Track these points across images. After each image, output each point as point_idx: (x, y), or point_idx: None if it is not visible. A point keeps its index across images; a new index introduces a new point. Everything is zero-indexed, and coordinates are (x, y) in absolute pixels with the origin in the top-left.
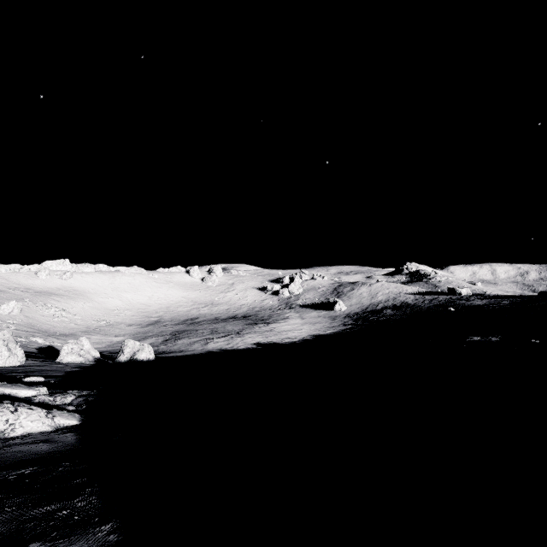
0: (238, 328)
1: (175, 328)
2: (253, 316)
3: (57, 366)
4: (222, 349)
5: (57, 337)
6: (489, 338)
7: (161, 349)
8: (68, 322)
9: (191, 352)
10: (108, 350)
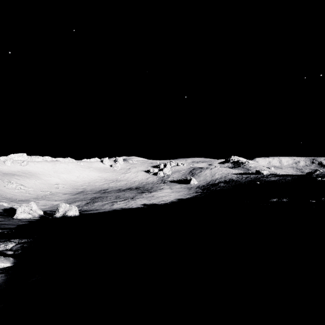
0: (132, 195)
1: (93, 195)
2: (141, 188)
3: (13, 221)
4: (122, 208)
5: (17, 202)
6: (282, 199)
7: (84, 209)
8: (25, 192)
9: (102, 210)
10: (50, 210)
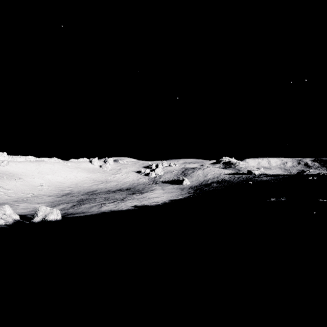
0: (122, 196)
1: (81, 197)
2: (132, 189)
3: None
4: (111, 211)
5: None
6: (280, 199)
7: (69, 212)
8: (3, 195)
9: (90, 213)
10: (31, 214)
